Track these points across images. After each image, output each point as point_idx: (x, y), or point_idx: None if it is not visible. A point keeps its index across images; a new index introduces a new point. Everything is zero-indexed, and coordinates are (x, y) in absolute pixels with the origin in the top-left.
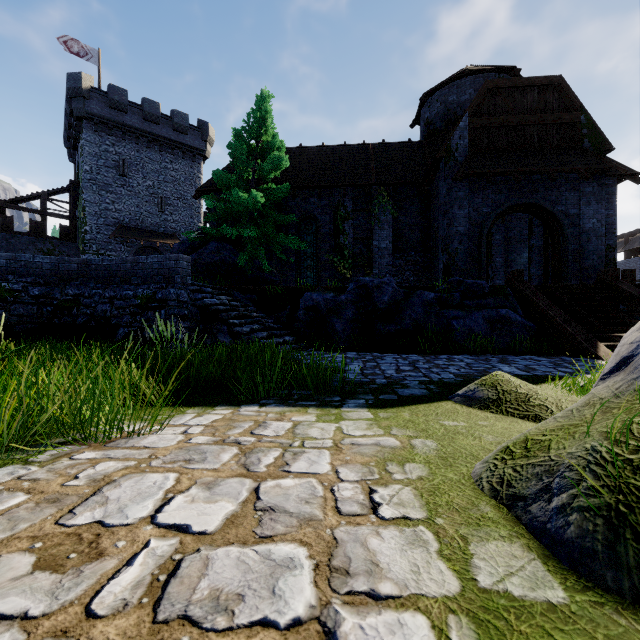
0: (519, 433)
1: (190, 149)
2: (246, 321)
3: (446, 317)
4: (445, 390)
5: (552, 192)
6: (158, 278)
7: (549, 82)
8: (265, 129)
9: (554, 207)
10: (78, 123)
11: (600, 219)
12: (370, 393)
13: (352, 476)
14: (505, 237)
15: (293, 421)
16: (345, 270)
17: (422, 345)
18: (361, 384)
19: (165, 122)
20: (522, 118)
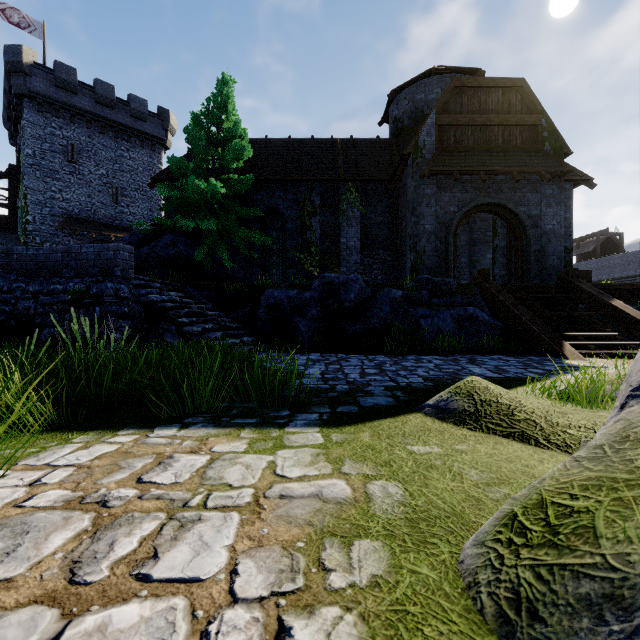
0: (509, 463)
1: (149, 137)
2: (198, 320)
3: (414, 316)
4: (413, 398)
5: (515, 193)
6: (94, 271)
7: (513, 84)
8: (226, 115)
9: (517, 208)
10: (18, 101)
11: (559, 221)
12: (327, 404)
13: (257, 584)
14: (470, 238)
15: (212, 453)
16: (312, 267)
17: (389, 345)
18: (319, 392)
19: (121, 107)
20: (487, 118)
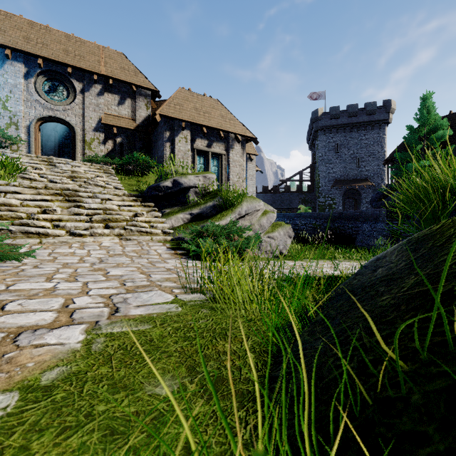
0: None
1: (377, 122)
2: None
3: None
4: None
5: None
6: (371, 219)
7: None
8: (434, 117)
9: None
10: (315, 133)
11: None
12: None
13: None
14: None
15: None
16: None
17: None
18: None
19: (360, 113)
20: None
